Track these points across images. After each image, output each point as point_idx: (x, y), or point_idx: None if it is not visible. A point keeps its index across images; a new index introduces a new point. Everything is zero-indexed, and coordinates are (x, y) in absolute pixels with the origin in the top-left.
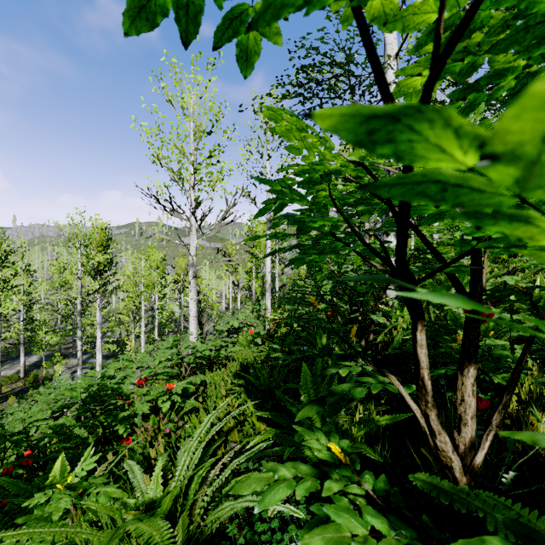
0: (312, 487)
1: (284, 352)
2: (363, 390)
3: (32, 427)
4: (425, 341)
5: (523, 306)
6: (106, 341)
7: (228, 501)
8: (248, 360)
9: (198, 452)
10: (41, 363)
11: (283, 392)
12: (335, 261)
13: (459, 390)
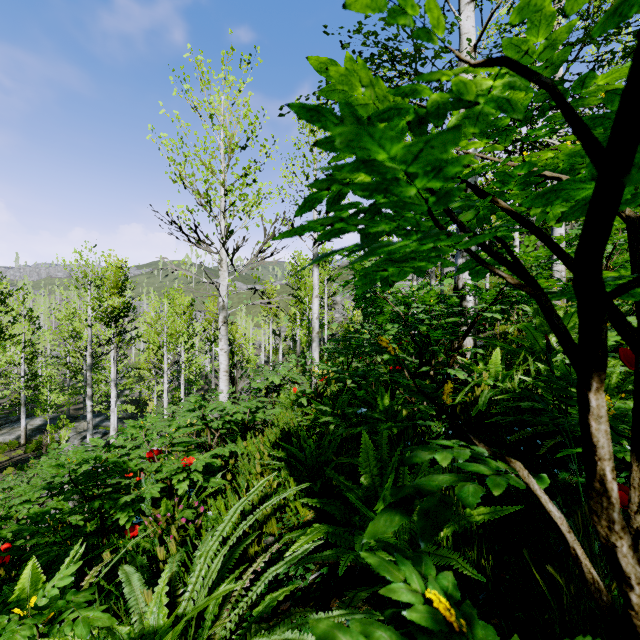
0: None
1: (336, 415)
2: (476, 489)
3: (23, 509)
4: (605, 408)
5: None
6: (124, 401)
7: (259, 638)
8: (290, 425)
9: (218, 560)
10: (46, 426)
11: (335, 468)
12: (400, 302)
13: (634, 488)
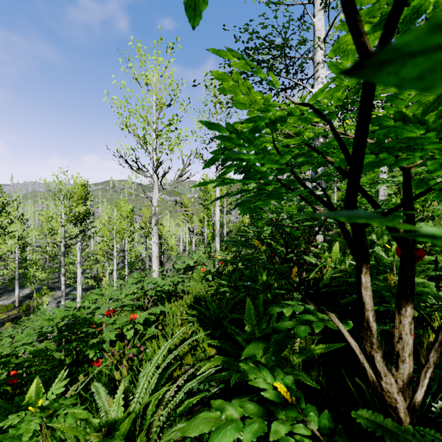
0: (260, 430)
1: (231, 286)
2: (306, 328)
3: (21, 349)
4: (369, 283)
5: (436, 249)
6: (86, 277)
7: (181, 423)
8: (200, 293)
9: (155, 377)
10: (32, 294)
11: (230, 321)
12: (274, 211)
13: (396, 328)
